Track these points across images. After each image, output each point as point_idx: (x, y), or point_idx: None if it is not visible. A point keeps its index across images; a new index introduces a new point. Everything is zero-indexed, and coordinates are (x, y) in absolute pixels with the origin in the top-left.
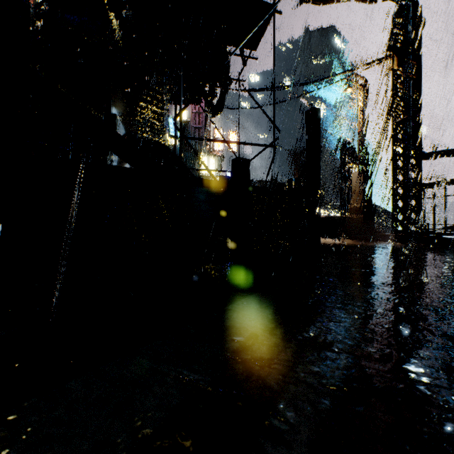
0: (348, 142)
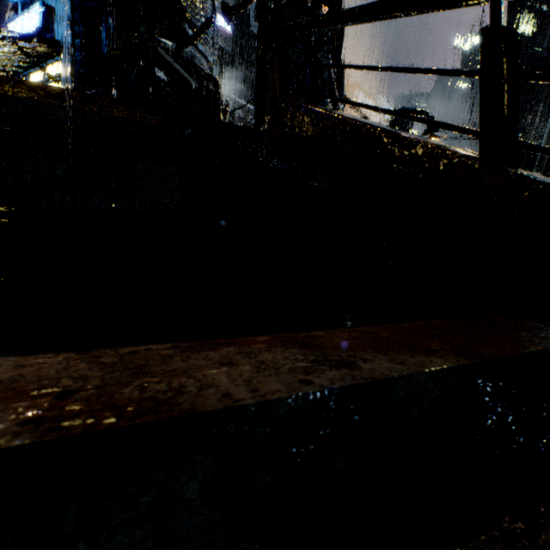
0: (405, 112)
